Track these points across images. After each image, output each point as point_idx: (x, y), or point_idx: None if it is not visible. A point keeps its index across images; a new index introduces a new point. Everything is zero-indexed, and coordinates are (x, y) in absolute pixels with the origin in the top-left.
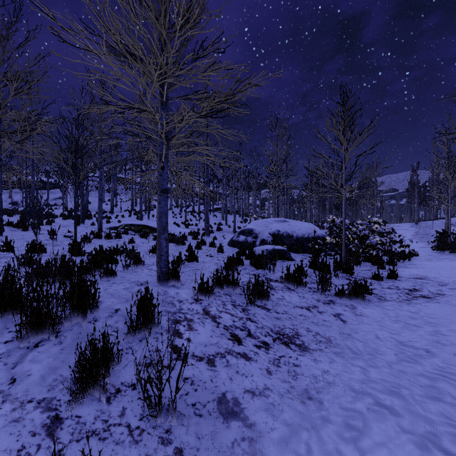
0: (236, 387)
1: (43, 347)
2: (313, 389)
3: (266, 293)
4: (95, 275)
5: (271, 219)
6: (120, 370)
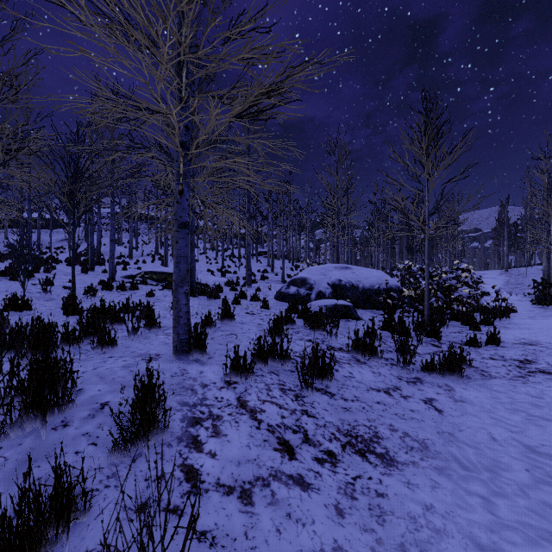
0: (286, 548)
1: None
2: (414, 544)
3: (328, 370)
4: (88, 344)
5: (329, 265)
6: (90, 522)
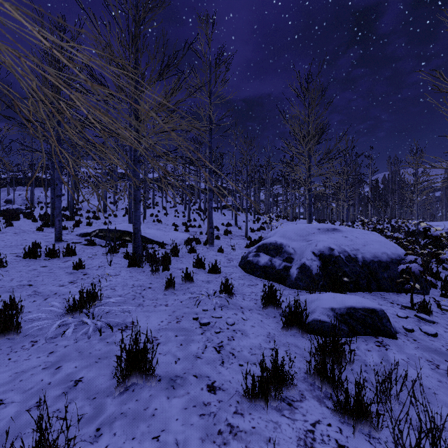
0: None
1: None
2: None
3: None
4: None
5: (310, 225)
6: None
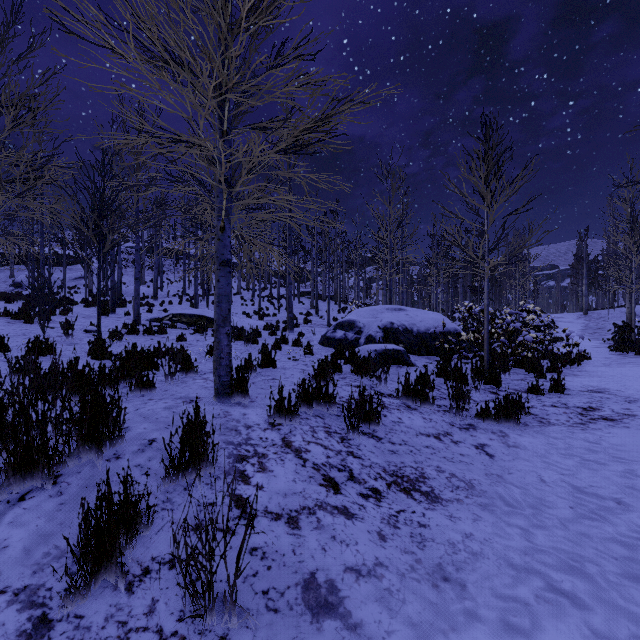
0: (331, 562)
1: (33, 500)
2: (451, 564)
3: (375, 415)
4: (124, 387)
5: (381, 306)
6: (152, 536)
